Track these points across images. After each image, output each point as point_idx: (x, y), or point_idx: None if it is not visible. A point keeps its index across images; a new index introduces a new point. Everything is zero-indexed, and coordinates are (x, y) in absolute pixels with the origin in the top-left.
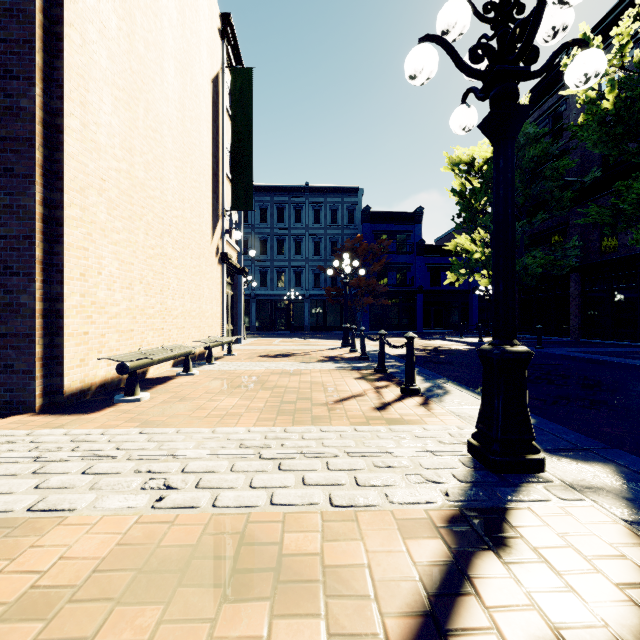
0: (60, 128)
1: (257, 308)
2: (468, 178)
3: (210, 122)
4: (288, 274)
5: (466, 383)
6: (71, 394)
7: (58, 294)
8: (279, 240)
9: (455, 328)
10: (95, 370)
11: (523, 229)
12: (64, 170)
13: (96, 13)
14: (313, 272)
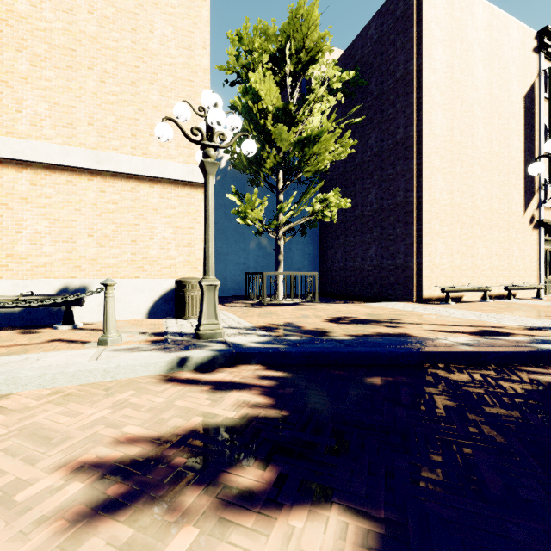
0: (421, 202)
1: None
2: None
3: (521, 129)
4: None
5: None
6: (425, 299)
7: (420, 262)
8: None
9: None
10: (434, 292)
11: None
12: (422, 217)
13: (434, 147)
14: None
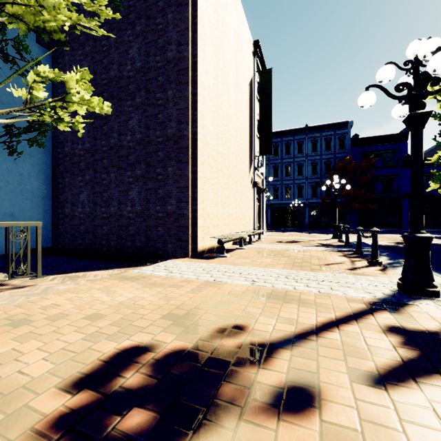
0: (196, 140)
1: (271, 212)
2: None
3: (248, 108)
4: (293, 189)
5: None
6: (200, 252)
7: (196, 209)
8: (286, 166)
9: None
10: (206, 243)
11: None
12: (198, 157)
13: (206, 83)
14: (311, 187)
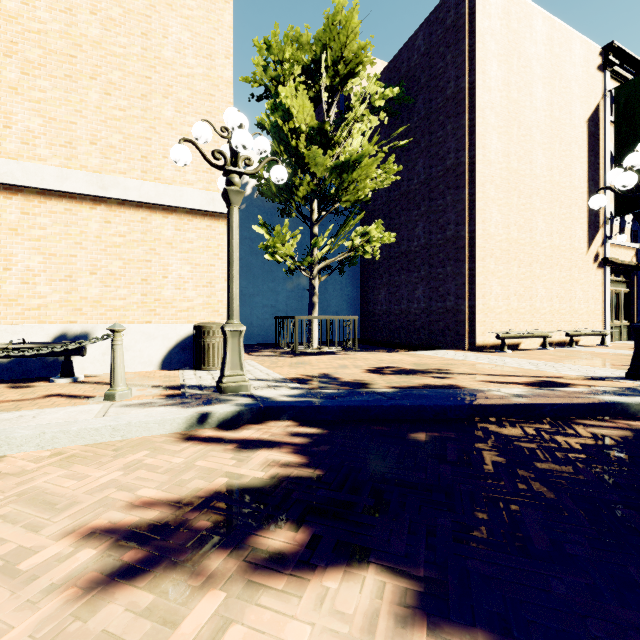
0: (474, 237)
1: None
2: None
3: (585, 156)
4: None
5: None
6: (478, 346)
7: (473, 305)
8: None
9: None
10: (488, 338)
11: None
12: (475, 254)
13: (489, 175)
14: None
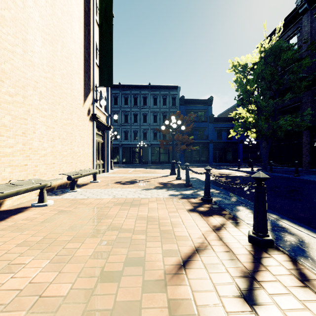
0: None
1: (122, 151)
2: (244, 74)
3: (82, 23)
4: (139, 133)
5: (285, 213)
6: None
7: None
8: (134, 114)
9: (230, 162)
10: None
11: (277, 104)
12: None
13: None
14: (153, 132)
